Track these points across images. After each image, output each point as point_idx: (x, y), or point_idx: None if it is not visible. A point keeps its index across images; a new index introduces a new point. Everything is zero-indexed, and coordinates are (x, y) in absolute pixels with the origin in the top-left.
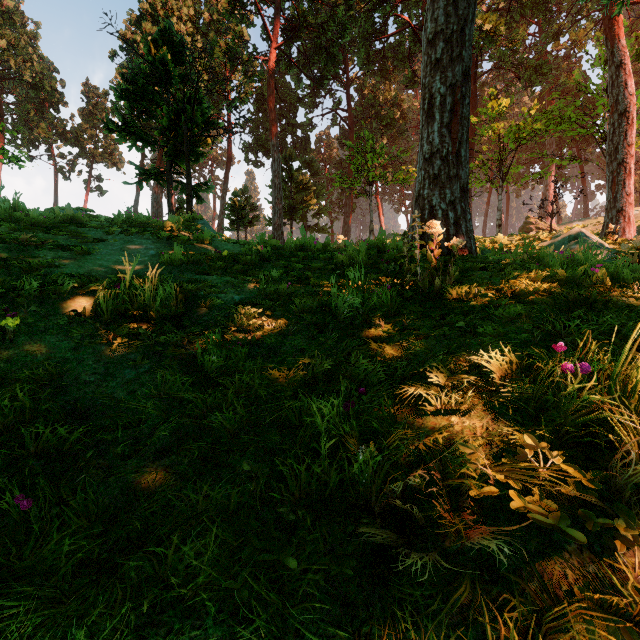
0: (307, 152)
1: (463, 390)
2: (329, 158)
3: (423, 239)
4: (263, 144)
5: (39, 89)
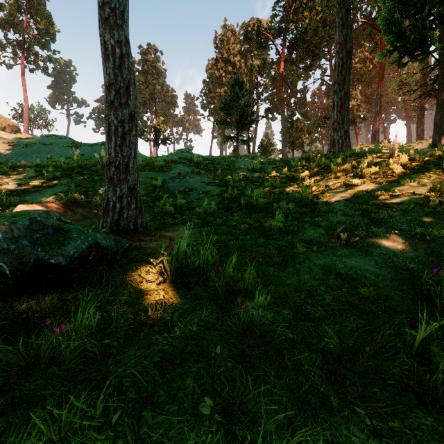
0: (304, 106)
1: (306, 170)
2: (320, 105)
3: (330, 150)
4: (276, 108)
5: (170, 103)
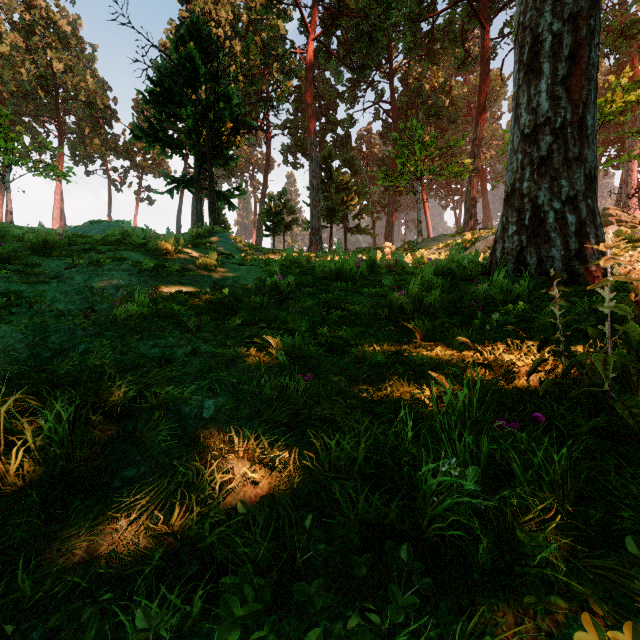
0: (347, 150)
1: None
2: (371, 155)
3: (522, 257)
4: (302, 144)
5: (93, 107)
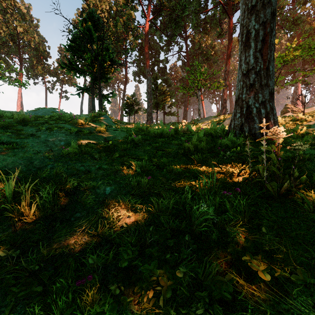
0: (165, 74)
1: None
2: (176, 77)
3: (242, 128)
4: (143, 71)
5: (38, 50)
